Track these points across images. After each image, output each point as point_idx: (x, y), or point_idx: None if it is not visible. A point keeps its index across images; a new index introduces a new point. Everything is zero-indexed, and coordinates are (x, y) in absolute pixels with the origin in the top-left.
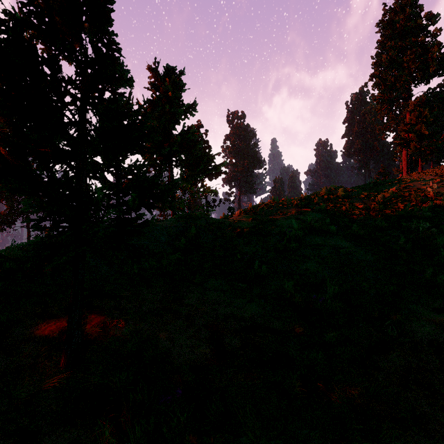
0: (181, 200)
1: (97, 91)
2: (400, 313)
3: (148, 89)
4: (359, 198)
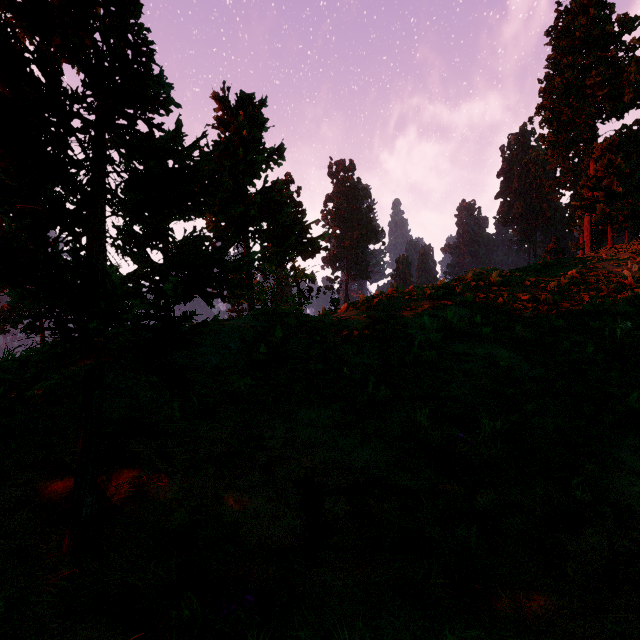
0: (262, 289)
1: (120, 116)
2: (594, 463)
3: (213, 127)
4: (522, 286)
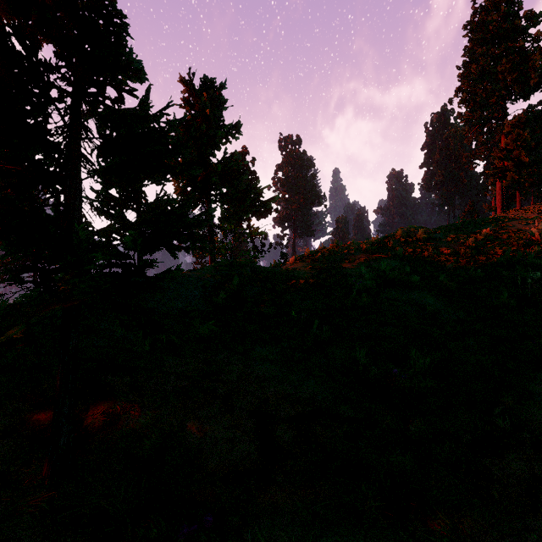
0: (222, 244)
1: (93, 86)
2: (512, 395)
3: (180, 107)
4: (444, 241)
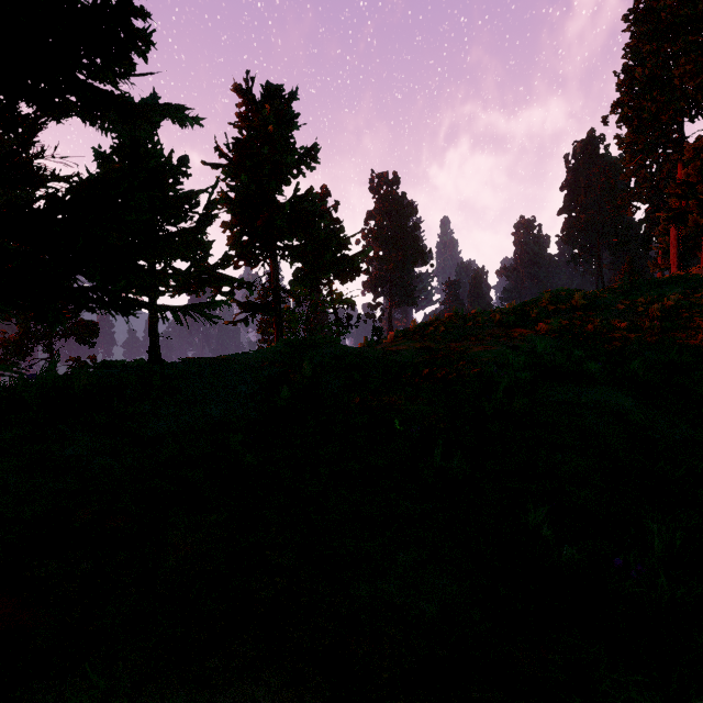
0: (293, 316)
1: None
2: None
3: (235, 126)
4: (613, 310)
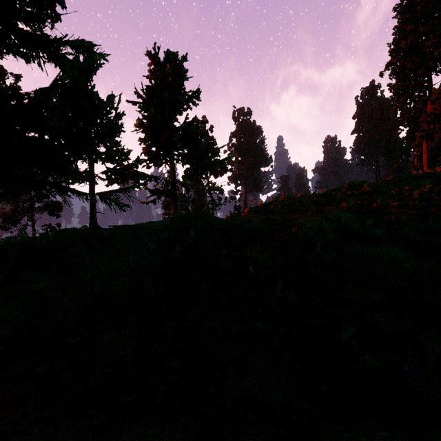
0: (184, 198)
1: None
2: None
3: (147, 78)
4: (388, 194)
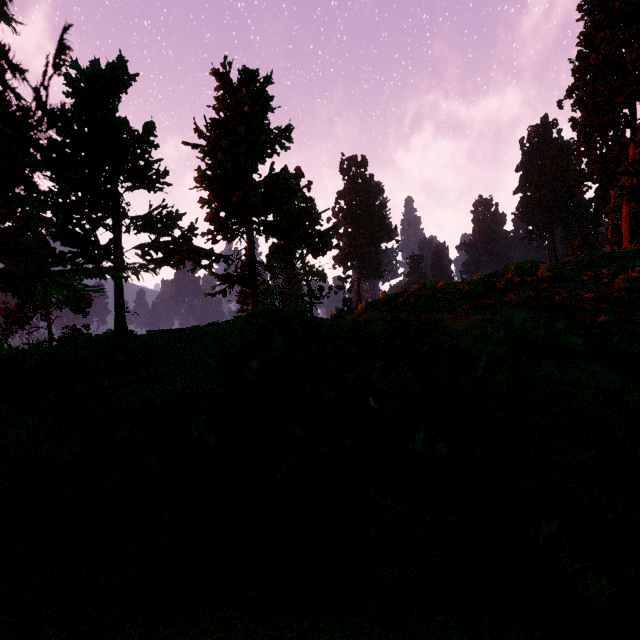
0: (268, 288)
1: None
2: None
3: (214, 109)
4: (578, 281)
